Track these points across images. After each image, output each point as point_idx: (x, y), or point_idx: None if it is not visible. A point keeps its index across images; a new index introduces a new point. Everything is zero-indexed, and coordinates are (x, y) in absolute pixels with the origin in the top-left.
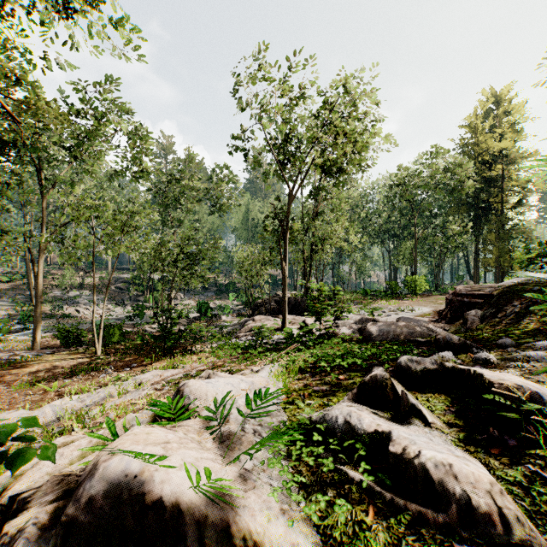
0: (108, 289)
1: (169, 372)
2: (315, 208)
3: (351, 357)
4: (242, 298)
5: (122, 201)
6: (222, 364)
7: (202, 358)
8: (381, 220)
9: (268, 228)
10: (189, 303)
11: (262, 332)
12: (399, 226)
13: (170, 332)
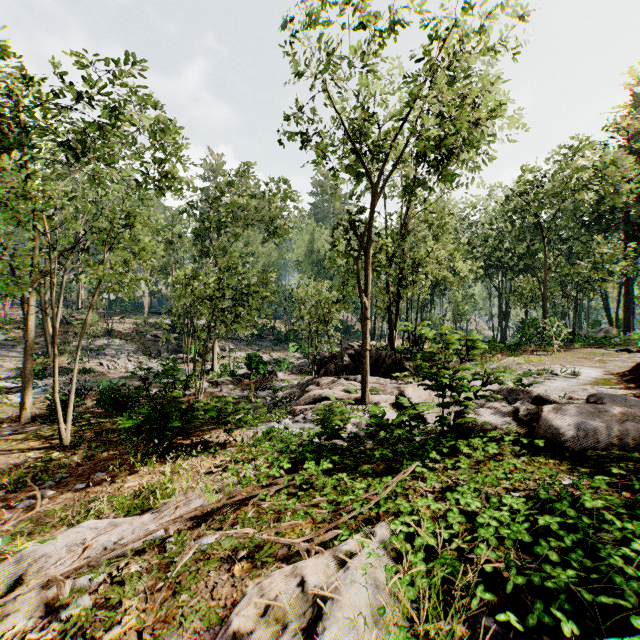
0: (143, 337)
1: (117, 528)
2: (406, 224)
3: (637, 572)
4: (305, 350)
5: (158, 229)
6: (247, 497)
7: (207, 481)
8: (487, 248)
9: (340, 247)
10: (239, 356)
11: (332, 421)
12: (513, 254)
13: (170, 412)
